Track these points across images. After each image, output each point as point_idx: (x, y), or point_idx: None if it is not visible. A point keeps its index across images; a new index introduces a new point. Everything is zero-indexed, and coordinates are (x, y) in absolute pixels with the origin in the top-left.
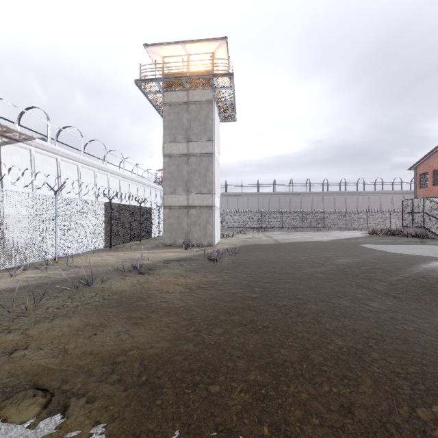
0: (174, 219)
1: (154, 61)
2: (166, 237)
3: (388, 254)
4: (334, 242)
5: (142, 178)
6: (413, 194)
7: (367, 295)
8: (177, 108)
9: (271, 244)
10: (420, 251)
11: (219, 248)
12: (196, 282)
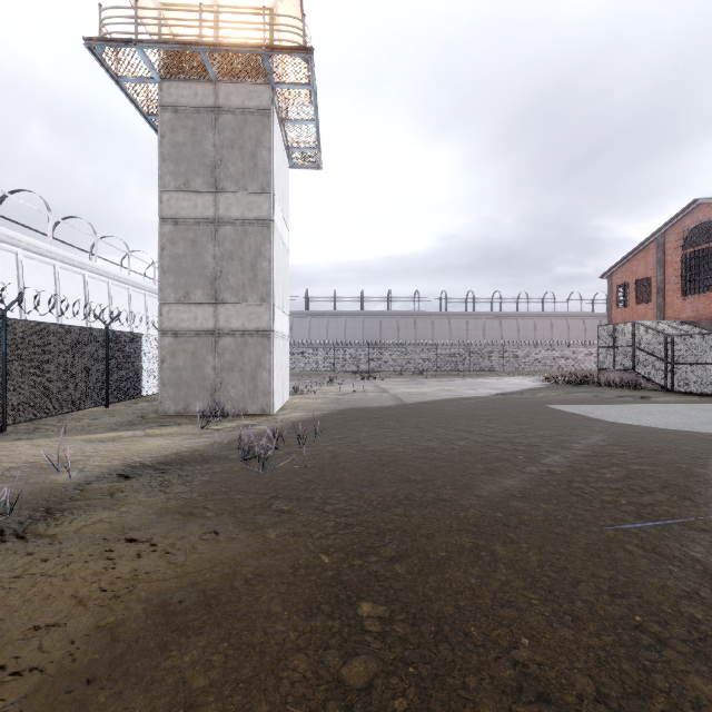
0: (186, 358)
1: (140, 12)
2: (167, 397)
3: (621, 428)
4: (501, 400)
5: (144, 278)
6: (596, 319)
7: (711, 606)
8: (192, 118)
9: (389, 407)
10: (668, 419)
11: (282, 421)
12: (161, 580)
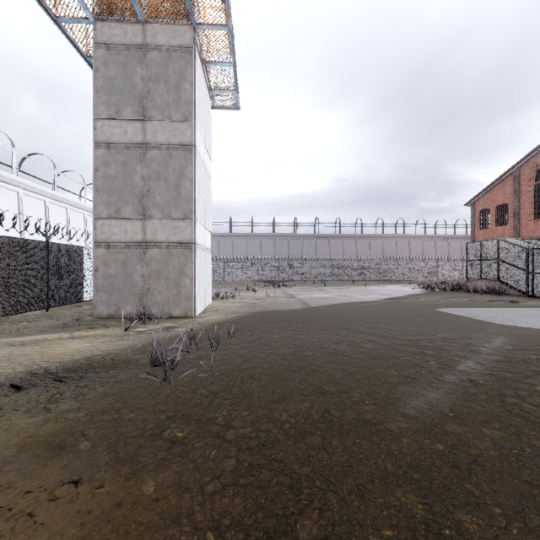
0: (117, 267)
1: None
2: (100, 301)
3: (515, 331)
4: (391, 304)
5: None
6: (458, 240)
7: None
8: (123, 55)
9: (296, 310)
10: None
11: (201, 323)
12: None
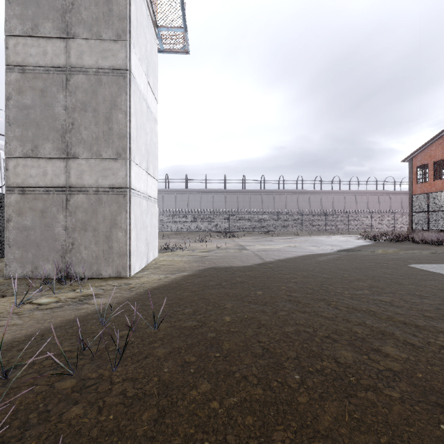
0: (34, 216)
1: None
2: (13, 258)
3: None
4: (352, 258)
5: None
6: (387, 195)
7: None
8: None
9: (251, 267)
10: None
11: (133, 287)
12: None
